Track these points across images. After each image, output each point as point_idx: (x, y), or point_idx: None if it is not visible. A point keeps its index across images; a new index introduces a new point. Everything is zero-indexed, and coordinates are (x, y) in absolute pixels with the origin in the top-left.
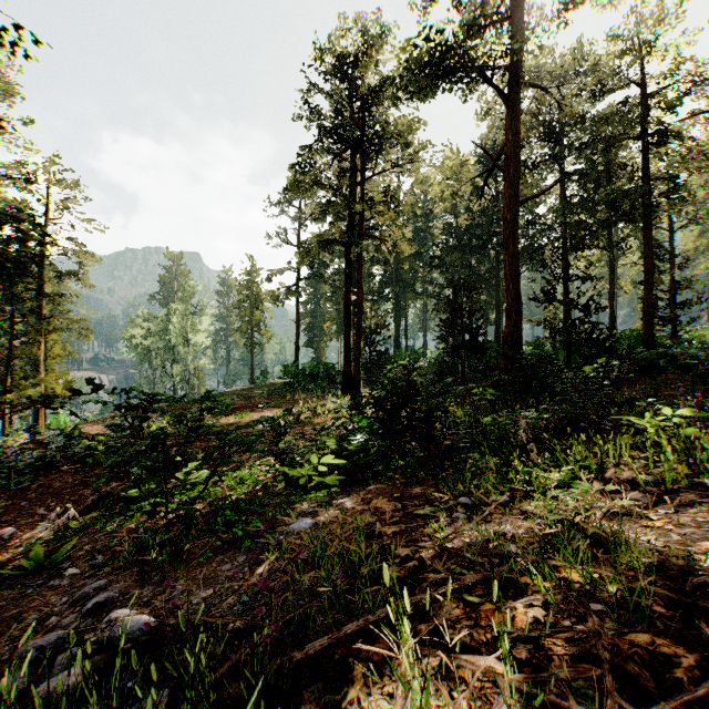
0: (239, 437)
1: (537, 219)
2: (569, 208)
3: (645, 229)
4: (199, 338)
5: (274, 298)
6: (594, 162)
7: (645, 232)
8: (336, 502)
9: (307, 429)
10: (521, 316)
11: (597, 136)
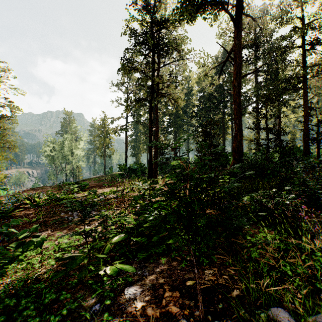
0: (86, 204)
1: (244, 93)
2: (259, 88)
3: (304, 93)
4: (78, 152)
5: (114, 131)
6: (272, 64)
7: (304, 95)
8: (126, 292)
9: (126, 199)
10: (242, 137)
11: (279, 46)
